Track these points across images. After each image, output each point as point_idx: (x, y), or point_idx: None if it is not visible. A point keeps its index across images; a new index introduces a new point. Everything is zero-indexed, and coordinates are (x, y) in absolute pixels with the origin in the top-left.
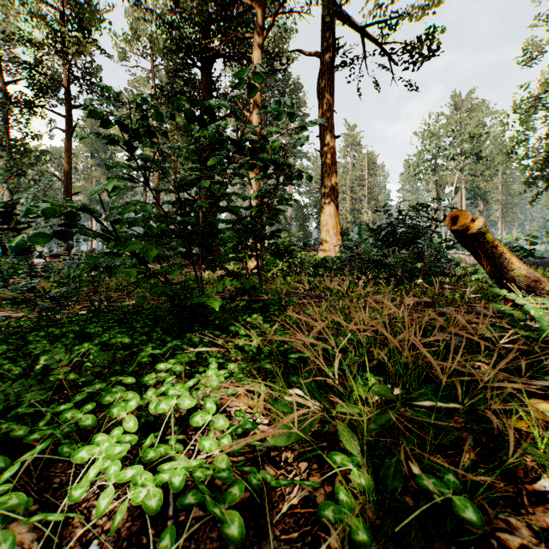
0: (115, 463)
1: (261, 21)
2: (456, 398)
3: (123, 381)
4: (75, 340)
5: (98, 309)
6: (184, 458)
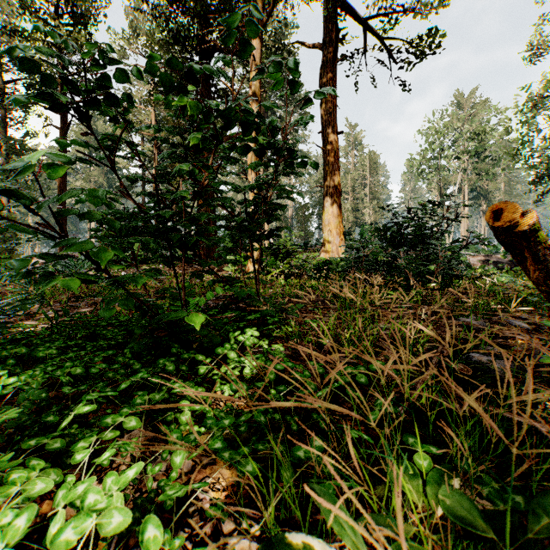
0: None
1: (260, 8)
2: None
3: (47, 446)
4: (16, 367)
5: (56, 324)
6: None
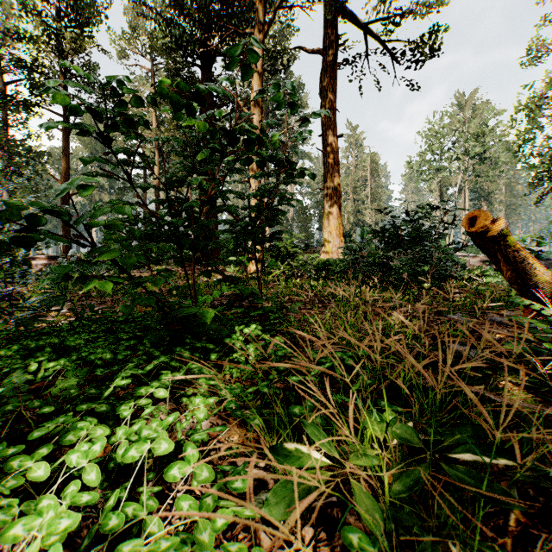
0: (55, 548)
1: (261, 16)
2: (507, 452)
3: (96, 409)
4: (52, 354)
5: (81, 318)
6: (158, 520)
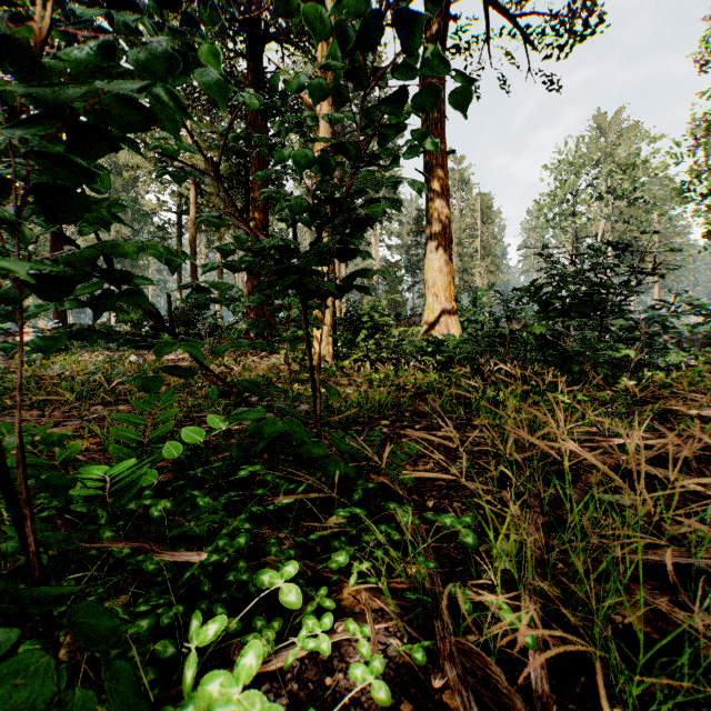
0: None
1: None
2: None
3: None
4: None
5: None
6: None
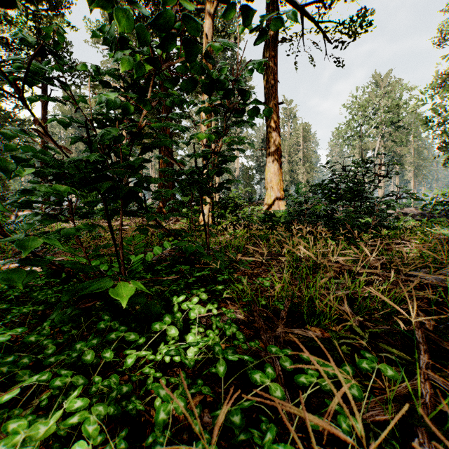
0: None
1: None
2: None
3: None
4: None
5: None
6: None
